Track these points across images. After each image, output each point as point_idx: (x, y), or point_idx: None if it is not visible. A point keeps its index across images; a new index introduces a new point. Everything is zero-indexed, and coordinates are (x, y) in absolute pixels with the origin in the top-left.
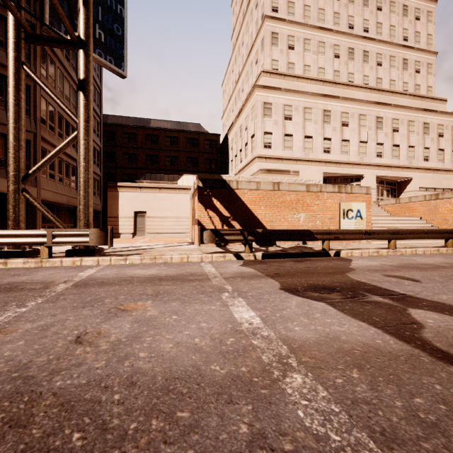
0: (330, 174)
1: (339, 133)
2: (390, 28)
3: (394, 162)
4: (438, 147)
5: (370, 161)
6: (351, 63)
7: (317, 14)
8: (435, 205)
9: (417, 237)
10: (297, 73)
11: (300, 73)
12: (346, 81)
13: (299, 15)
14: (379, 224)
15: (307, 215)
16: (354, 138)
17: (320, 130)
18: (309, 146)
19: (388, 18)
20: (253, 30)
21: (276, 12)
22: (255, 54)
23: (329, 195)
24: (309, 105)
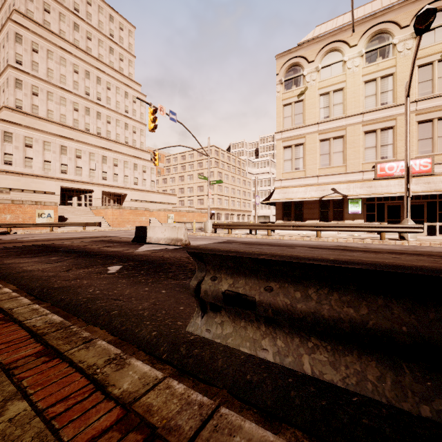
0: (68, 187)
1: (74, 162)
2: (116, 103)
3: (115, 184)
4: (143, 178)
5: (98, 181)
6: (88, 117)
7: (59, 77)
8: (107, 211)
9: (65, 226)
10: (40, 115)
11: (44, 115)
12: (84, 127)
13: (43, 74)
14: (72, 220)
15: (12, 216)
16: (86, 166)
17: (58, 158)
18: (49, 168)
19: (115, 96)
20: (1, 63)
21: (20, 65)
22: (3, 84)
23: (29, 205)
24: (49, 140)
